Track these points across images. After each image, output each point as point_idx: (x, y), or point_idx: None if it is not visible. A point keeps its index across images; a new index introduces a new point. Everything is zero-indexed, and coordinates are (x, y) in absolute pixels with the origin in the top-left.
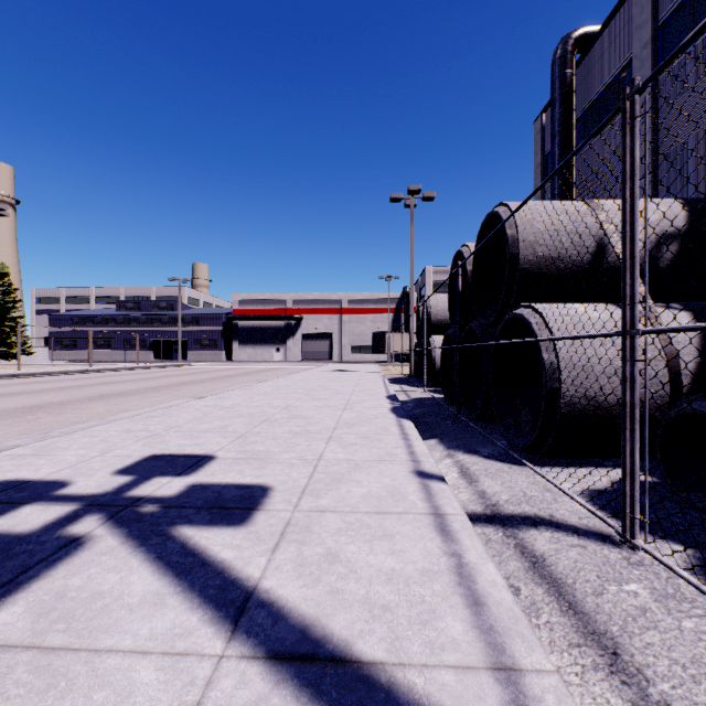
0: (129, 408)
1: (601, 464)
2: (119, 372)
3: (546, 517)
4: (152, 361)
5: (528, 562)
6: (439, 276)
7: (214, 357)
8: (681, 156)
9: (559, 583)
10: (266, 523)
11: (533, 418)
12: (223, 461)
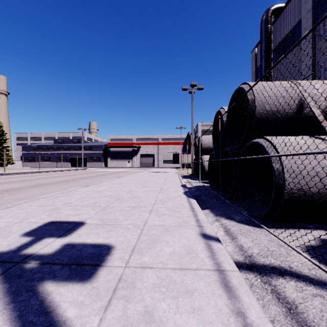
0: (51, 191)
1: (306, 227)
2: (53, 172)
3: (287, 268)
4: (70, 167)
5: (285, 307)
6: (204, 127)
7: (99, 165)
8: None
9: None
10: (105, 279)
11: (261, 199)
12: (88, 226)
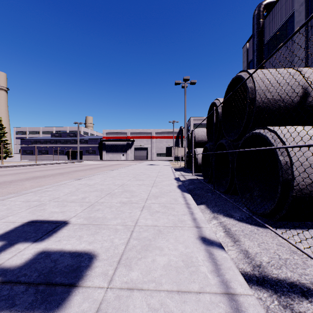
0: (43, 184)
1: None
2: (49, 165)
3: (310, 286)
4: (66, 160)
5: None
6: (196, 121)
7: (94, 158)
8: None
9: None
10: (78, 309)
11: (261, 194)
12: (72, 227)
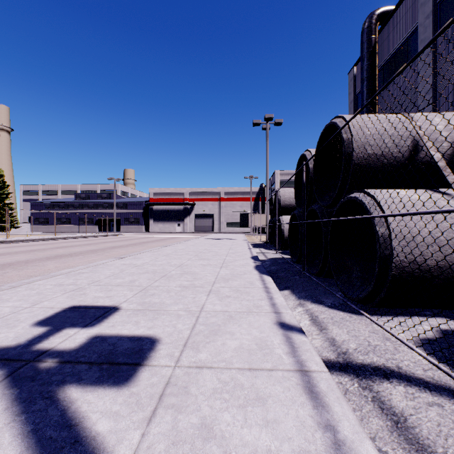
0: (72, 265)
1: (421, 314)
2: (73, 239)
3: (395, 369)
4: (97, 232)
5: (390, 420)
6: (284, 177)
7: (137, 230)
8: (453, 91)
9: (429, 451)
10: (148, 382)
11: (361, 275)
12: (124, 312)
